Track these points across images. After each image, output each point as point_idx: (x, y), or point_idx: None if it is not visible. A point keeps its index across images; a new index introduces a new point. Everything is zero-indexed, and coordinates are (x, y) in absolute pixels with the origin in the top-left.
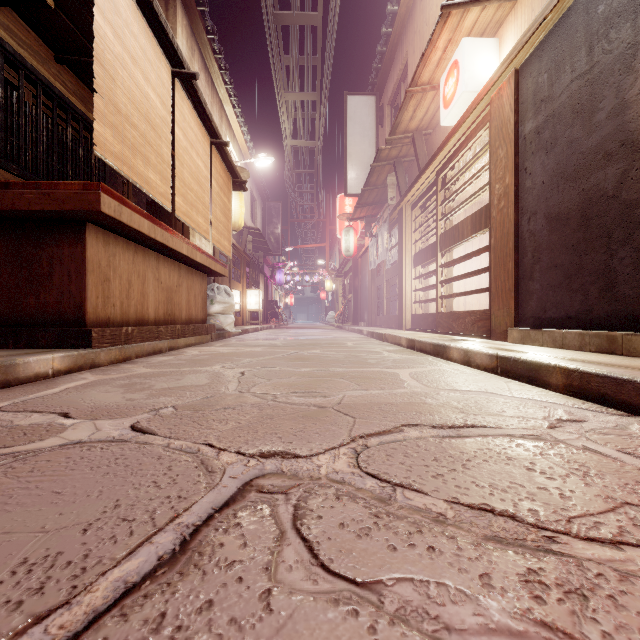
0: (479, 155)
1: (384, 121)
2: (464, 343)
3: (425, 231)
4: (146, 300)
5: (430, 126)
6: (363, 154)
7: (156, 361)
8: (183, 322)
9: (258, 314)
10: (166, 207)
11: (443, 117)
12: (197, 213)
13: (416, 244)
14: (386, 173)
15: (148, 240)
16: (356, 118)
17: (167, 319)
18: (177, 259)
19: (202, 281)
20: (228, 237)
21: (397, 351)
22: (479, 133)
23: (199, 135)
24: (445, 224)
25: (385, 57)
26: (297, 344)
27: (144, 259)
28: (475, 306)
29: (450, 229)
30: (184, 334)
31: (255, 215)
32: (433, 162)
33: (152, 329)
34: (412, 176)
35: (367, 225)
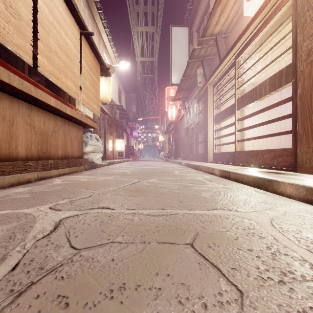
0: (278, 30)
1: (193, 41)
2: (289, 177)
3: (221, 101)
4: (14, 140)
5: (227, 31)
6: (181, 61)
7: (2, 195)
8: (59, 158)
9: (123, 153)
10: (24, 59)
11: (246, 8)
12: (66, 77)
13: (216, 109)
14: (196, 68)
15: (5, 86)
16: (177, 40)
17: (41, 155)
18: (51, 111)
19: (78, 130)
20: (97, 103)
21: (216, 180)
22: (279, 12)
23: (68, 21)
24: (241, 91)
25: (195, 0)
26: (141, 173)
27: (12, 106)
28: (251, 148)
29: (247, 92)
30: (57, 166)
31: (121, 100)
32: (233, 48)
33: (17, 164)
34: (213, 68)
35: (183, 102)
